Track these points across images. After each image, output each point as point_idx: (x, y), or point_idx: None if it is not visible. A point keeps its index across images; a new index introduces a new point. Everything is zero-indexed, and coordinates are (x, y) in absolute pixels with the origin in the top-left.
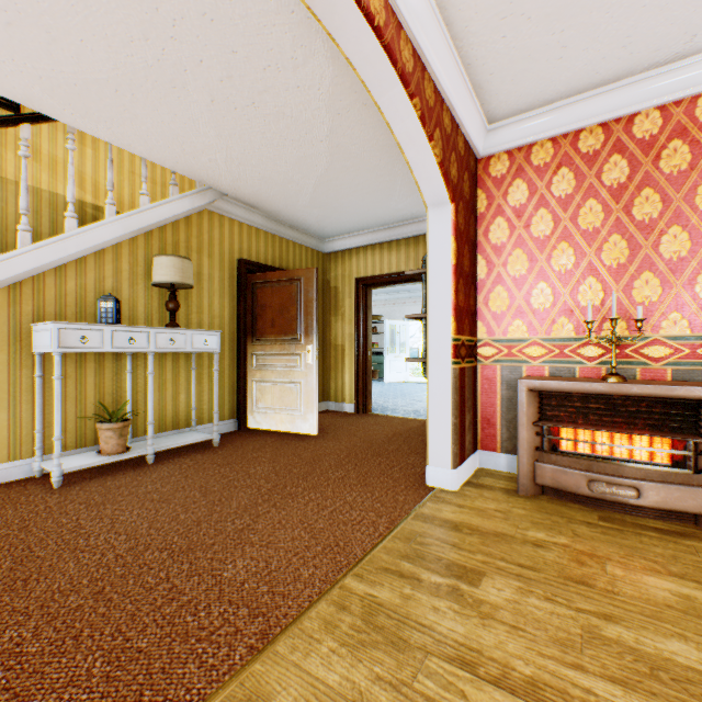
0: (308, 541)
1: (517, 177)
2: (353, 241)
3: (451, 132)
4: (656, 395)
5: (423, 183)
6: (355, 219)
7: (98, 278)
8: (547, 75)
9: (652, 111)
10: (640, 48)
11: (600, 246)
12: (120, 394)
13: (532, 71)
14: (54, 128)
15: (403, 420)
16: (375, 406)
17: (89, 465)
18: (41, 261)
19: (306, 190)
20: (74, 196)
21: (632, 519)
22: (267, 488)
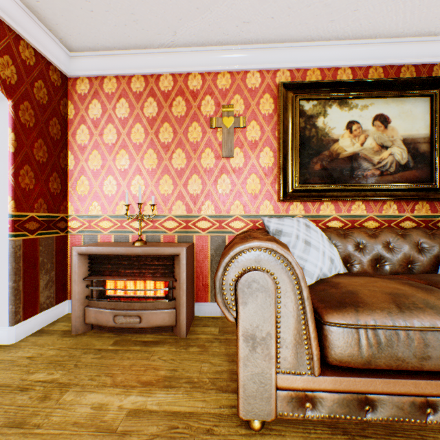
0: None
1: (95, 97)
2: None
3: (2, 37)
4: (151, 254)
5: None
6: None
7: None
8: (91, 23)
9: (169, 75)
10: (147, 27)
11: (143, 155)
12: None
13: (76, 14)
14: None
15: None
16: None
17: None
18: None
19: None
20: None
21: (137, 337)
22: None
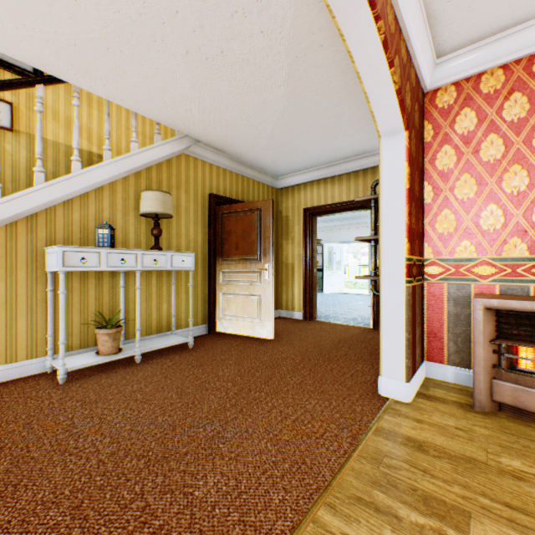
0: (275, 455)
1: (464, 106)
2: (301, 178)
3: (406, 62)
4: None
5: (379, 112)
6: (304, 159)
7: (97, 210)
8: None
9: None
10: None
11: None
12: (115, 304)
13: None
14: (68, 95)
15: (344, 327)
16: (319, 314)
17: (88, 364)
18: (52, 196)
19: (264, 134)
20: (78, 144)
21: None
22: (233, 392)
